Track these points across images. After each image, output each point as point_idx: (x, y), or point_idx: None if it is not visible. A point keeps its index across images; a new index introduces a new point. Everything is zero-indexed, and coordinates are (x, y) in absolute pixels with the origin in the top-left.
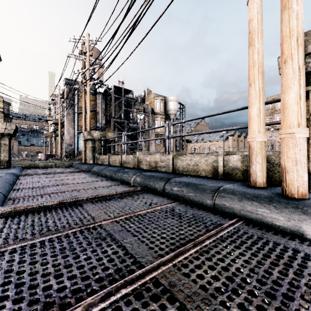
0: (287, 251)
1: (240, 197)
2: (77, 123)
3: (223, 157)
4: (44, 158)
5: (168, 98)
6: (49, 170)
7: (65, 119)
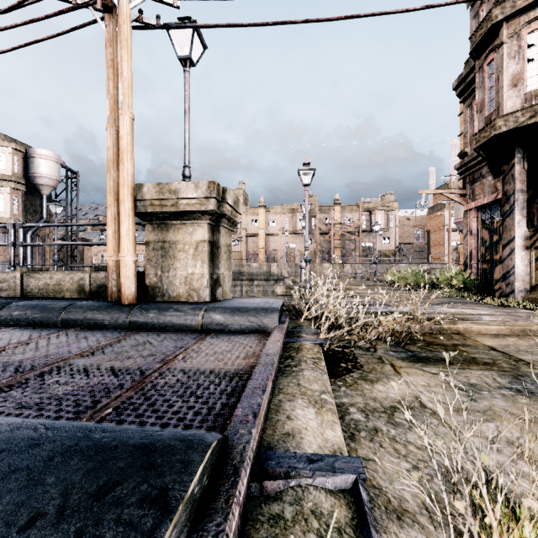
0: (96, 334)
1: (86, 309)
2: None
3: (90, 274)
4: None
5: (36, 152)
6: None
7: None
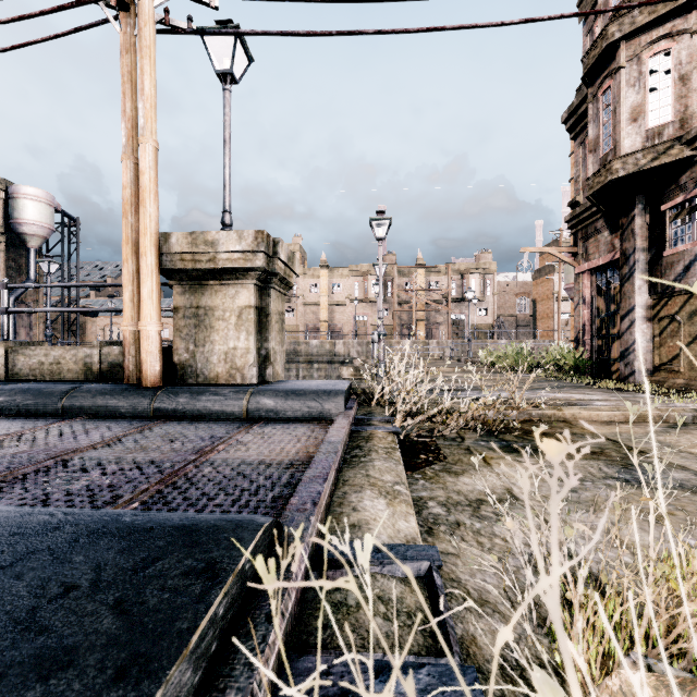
0: (110, 424)
1: (95, 394)
2: None
3: (99, 350)
4: None
5: (21, 190)
6: None
7: None
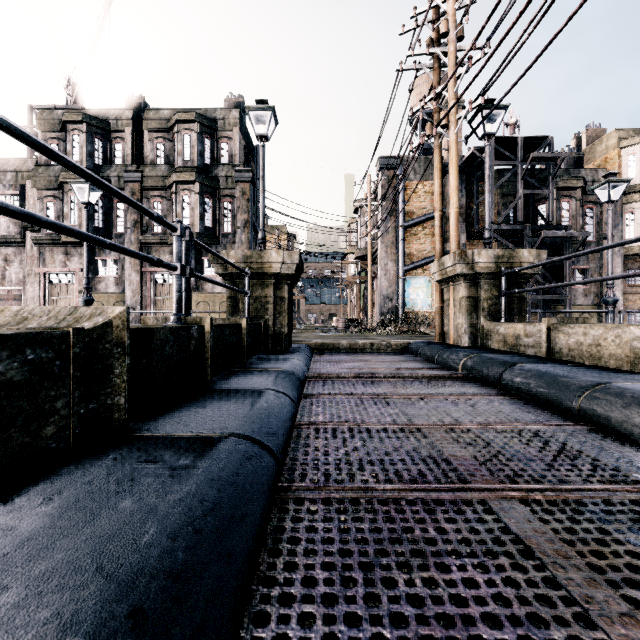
0: None
1: None
2: (404, 250)
3: None
4: (343, 326)
5: None
6: (362, 360)
7: (379, 244)
